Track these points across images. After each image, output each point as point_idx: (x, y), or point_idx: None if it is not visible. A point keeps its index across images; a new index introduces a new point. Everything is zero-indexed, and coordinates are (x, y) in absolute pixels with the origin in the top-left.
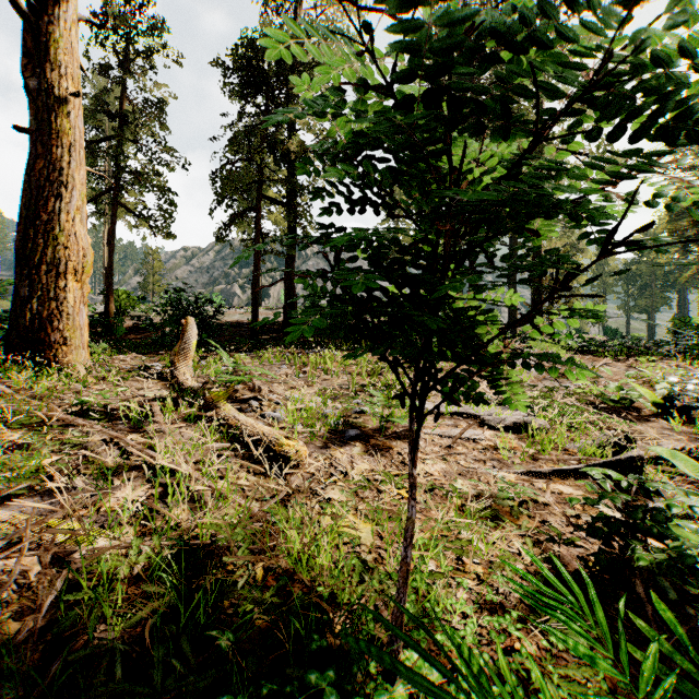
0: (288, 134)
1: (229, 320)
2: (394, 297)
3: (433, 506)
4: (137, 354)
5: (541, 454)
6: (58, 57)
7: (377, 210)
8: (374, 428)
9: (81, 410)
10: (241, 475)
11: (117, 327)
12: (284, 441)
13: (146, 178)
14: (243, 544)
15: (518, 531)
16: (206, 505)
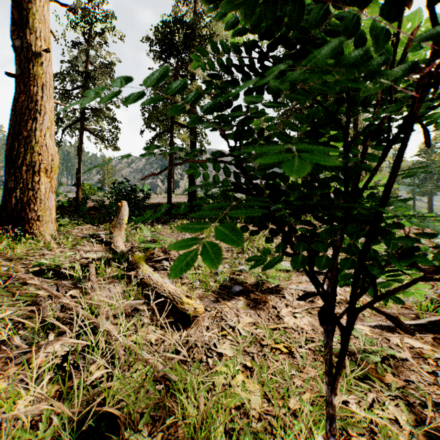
0: (191, 82)
1: (154, 202)
2: (295, 185)
3: (323, 386)
4: (91, 225)
5: (383, 308)
6: (34, 25)
7: (277, 93)
8: (252, 284)
9: (40, 269)
10: (151, 329)
11: (82, 207)
12: (185, 299)
13: (101, 112)
14: (145, 410)
15: (389, 393)
16: (119, 360)
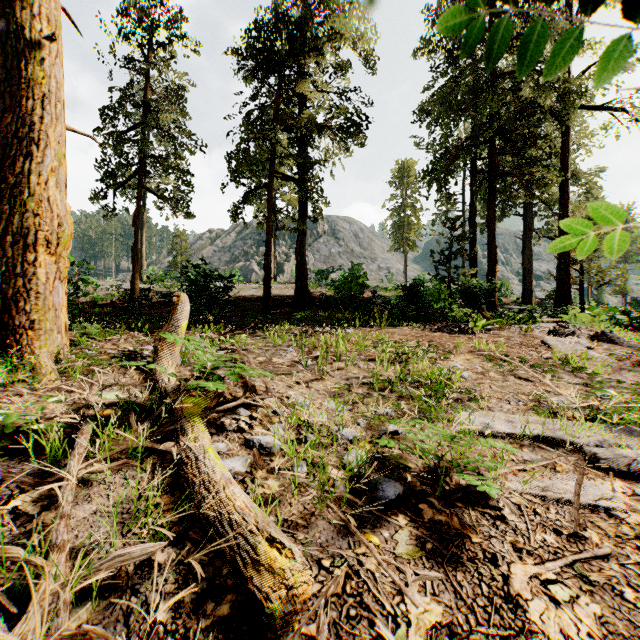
0: (300, 112)
1: (245, 295)
2: None
3: None
4: (139, 333)
5: None
6: None
7: None
8: (420, 471)
9: None
10: None
11: (137, 302)
12: (265, 550)
13: (167, 161)
14: None
15: None
16: None
